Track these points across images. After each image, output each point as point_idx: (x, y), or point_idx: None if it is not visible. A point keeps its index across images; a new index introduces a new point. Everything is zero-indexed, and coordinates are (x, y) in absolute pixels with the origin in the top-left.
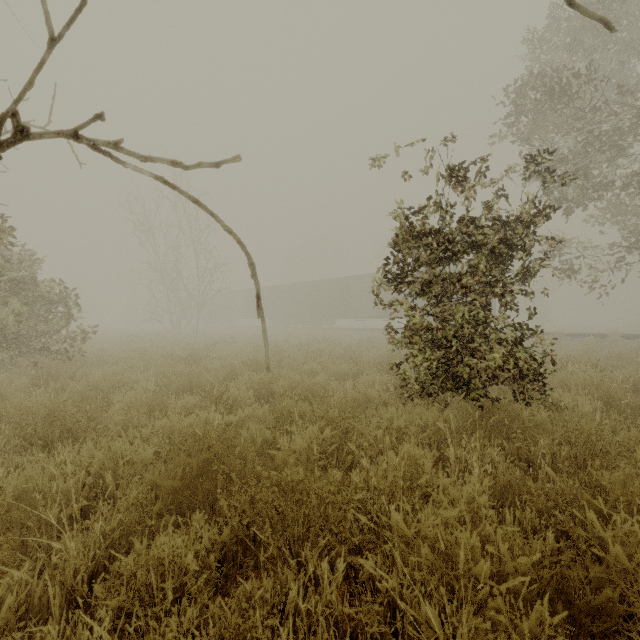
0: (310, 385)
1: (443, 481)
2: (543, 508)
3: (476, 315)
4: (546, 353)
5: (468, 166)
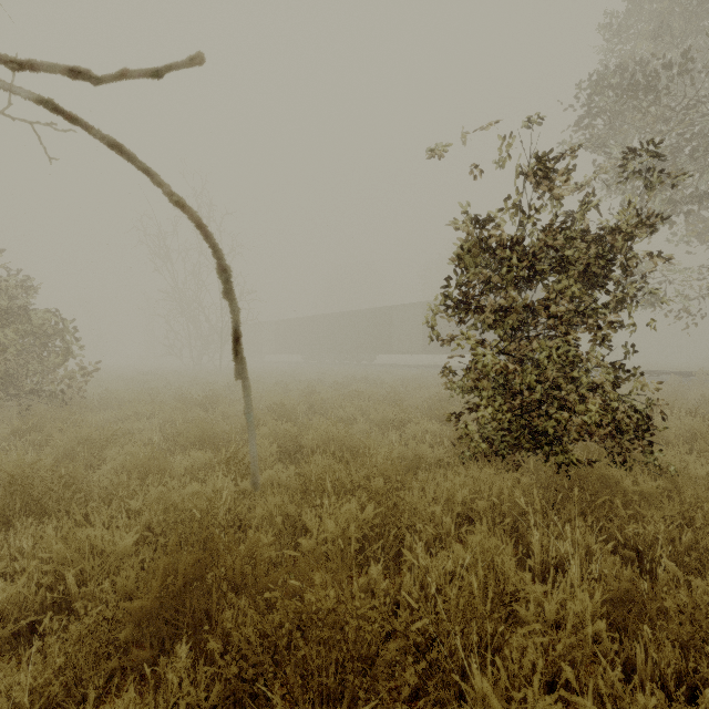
0: (347, 438)
1: (532, 589)
2: (689, 642)
3: (565, 354)
4: (651, 402)
5: (554, 158)
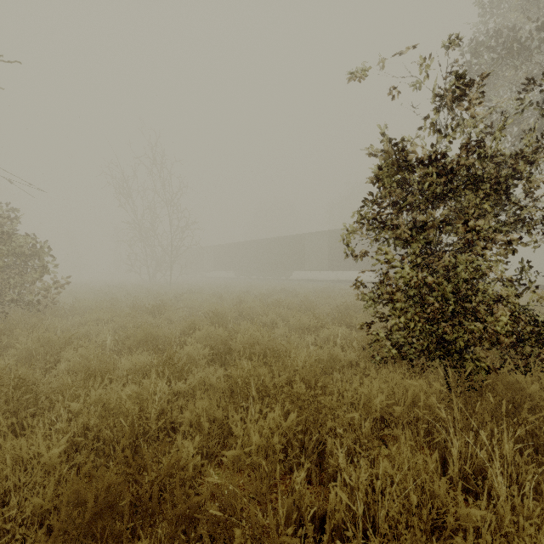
0: (270, 342)
1: (465, 511)
2: None
3: (479, 268)
4: None
5: (467, 81)
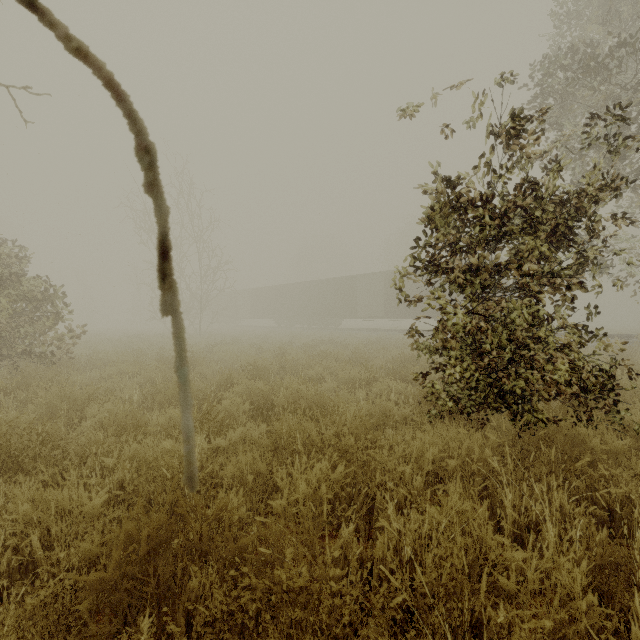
0: (316, 397)
1: (511, 555)
2: None
3: (536, 314)
4: (616, 362)
5: (524, 118)
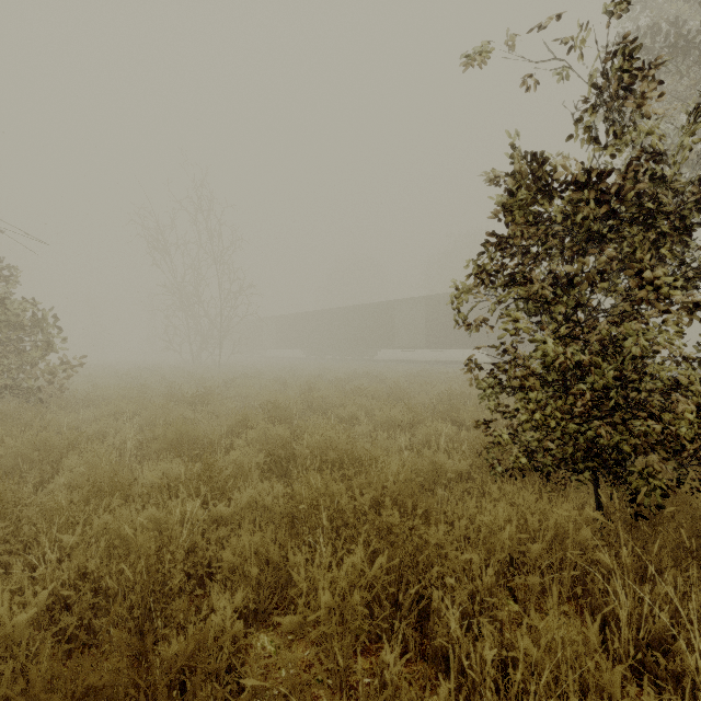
0: (348, 446)
1: None
2: None
3: (654, 341)
4: None
5: None
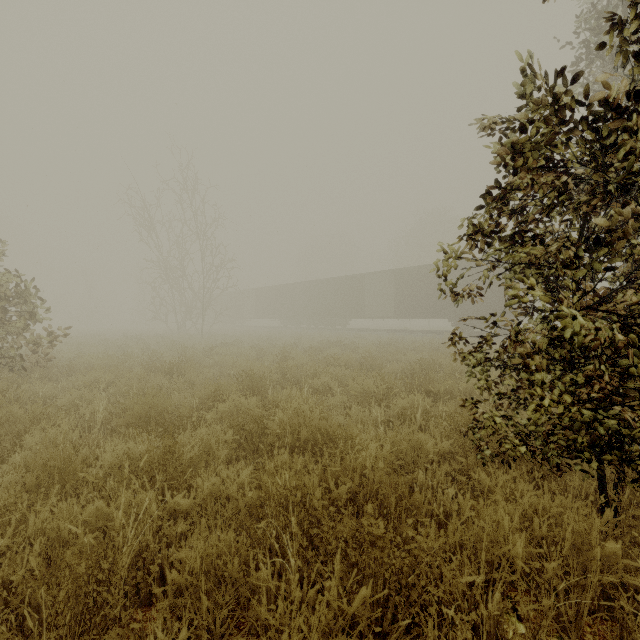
0: (322, 422)
1: None
2: None
3: None
4: None
5: None
